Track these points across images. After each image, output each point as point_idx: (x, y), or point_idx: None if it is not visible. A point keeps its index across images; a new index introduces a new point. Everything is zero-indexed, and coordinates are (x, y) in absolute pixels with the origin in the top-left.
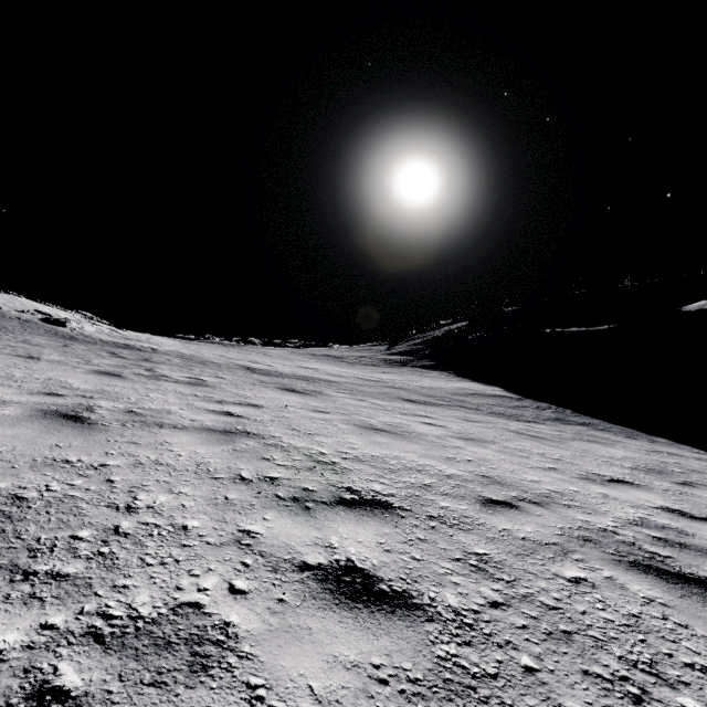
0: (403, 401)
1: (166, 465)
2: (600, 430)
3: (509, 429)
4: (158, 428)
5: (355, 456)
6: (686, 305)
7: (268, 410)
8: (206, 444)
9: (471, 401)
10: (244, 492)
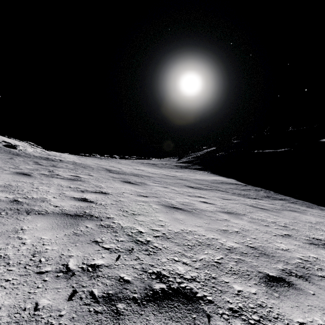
0: (188, 187)
1: (2, 258)
2: (292, 203)
3: (247, 204)
4: (25, 214)
5: (163, 234)
6: (321, 139)
7: (111, 196)
8: (53, 229)
9: (221, 187)
10: (60, 292)
